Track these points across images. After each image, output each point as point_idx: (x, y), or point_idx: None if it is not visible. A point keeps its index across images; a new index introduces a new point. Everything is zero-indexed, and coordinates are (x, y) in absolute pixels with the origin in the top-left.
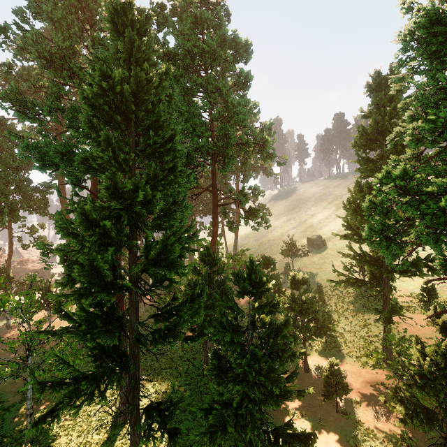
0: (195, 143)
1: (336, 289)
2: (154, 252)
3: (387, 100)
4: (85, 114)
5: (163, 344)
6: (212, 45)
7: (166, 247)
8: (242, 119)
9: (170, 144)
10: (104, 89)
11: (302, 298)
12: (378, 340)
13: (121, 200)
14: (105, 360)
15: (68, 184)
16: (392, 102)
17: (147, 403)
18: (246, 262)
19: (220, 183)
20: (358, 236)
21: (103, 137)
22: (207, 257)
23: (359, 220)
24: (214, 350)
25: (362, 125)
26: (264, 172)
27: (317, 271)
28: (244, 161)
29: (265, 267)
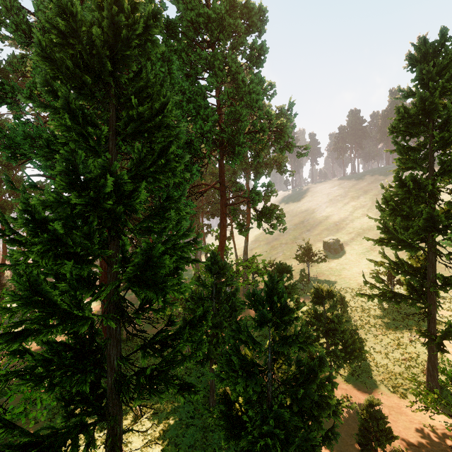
0: (198, 128)
1: (359, 300)
2: (132, 268)
3: (435, 74)
4: (42, 74)
5: (149, 396)
6: (220, 11)
7: (150, 260)
8: (255, 99)
9: (160, 116)
10: (66, 37)
11: (321, 310)
12: (418, 365)
13: (86, 191)
14: (78, 404)
15: (36, 175)
16: (441, 76)
17: (140, 442)
18: (264, 278)
19: (229, 181)
20: (397, 241)
21: (61, 102)
22: (213, 265)
23: (399, 221)
24: (222, 391)
25: (402, 105)
26: (277, 169)
27: (335, 278)
28: (257, 154)
29: (280, 275)
